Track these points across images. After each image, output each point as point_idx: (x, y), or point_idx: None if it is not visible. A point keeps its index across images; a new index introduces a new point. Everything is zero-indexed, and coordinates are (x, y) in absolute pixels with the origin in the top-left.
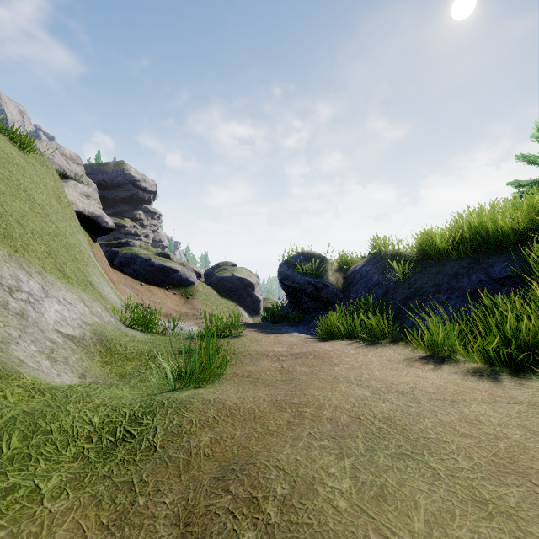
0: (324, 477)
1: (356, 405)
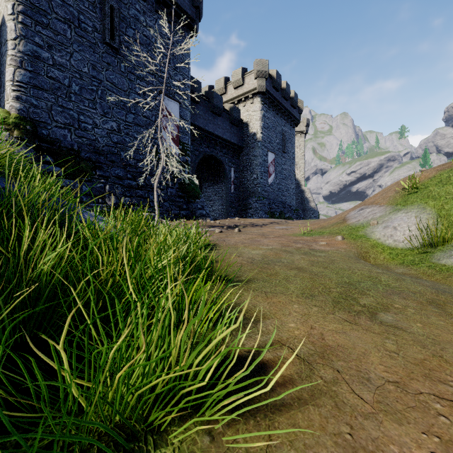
0: (392, 281)
1: (389, 305)
